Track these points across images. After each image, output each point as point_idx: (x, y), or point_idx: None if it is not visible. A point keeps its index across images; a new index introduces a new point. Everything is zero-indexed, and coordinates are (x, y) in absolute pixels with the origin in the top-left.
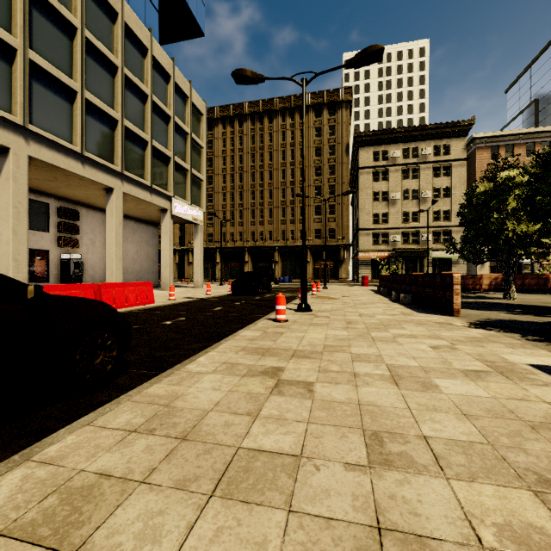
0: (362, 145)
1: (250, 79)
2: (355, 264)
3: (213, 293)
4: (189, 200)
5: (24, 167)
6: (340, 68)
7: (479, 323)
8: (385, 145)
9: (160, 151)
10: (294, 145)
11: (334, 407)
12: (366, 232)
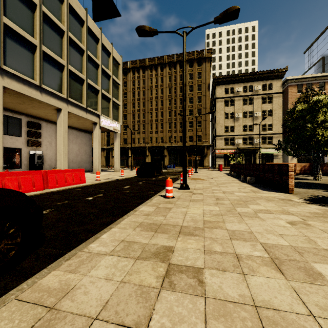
0: (218, 84)
1: (148, 32)
2: (214, 157)
3: (126, 175)
4: (111, 117)
5: (0, 93)
6: (209, 23)
7: (310, 199)
8: (232, 84)
9: (92, 86)
10: (176, 84)
11: (230, 313)
12: (220, 138)
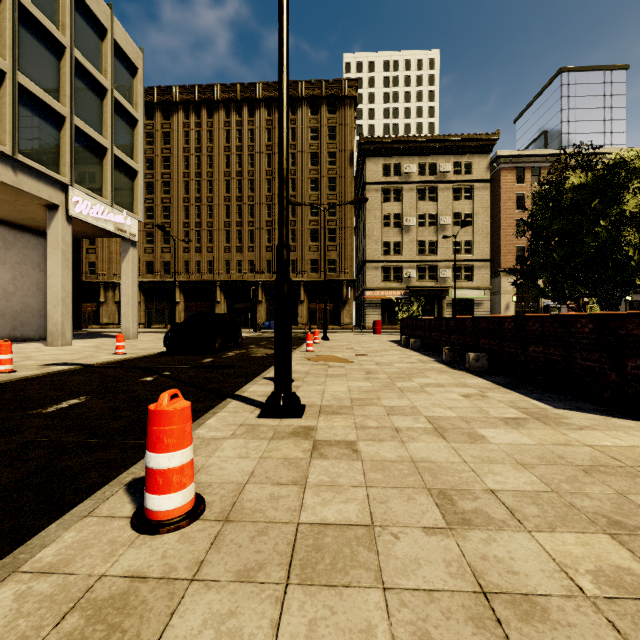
0: (370, 155)
1: None
2: (361, 306)
3: (137, 350)
4: (108, 196)
5: None
6: None
7: None
8: (397, 156)
9: (39, 100)
10: None
11: None
12: (374, 265)
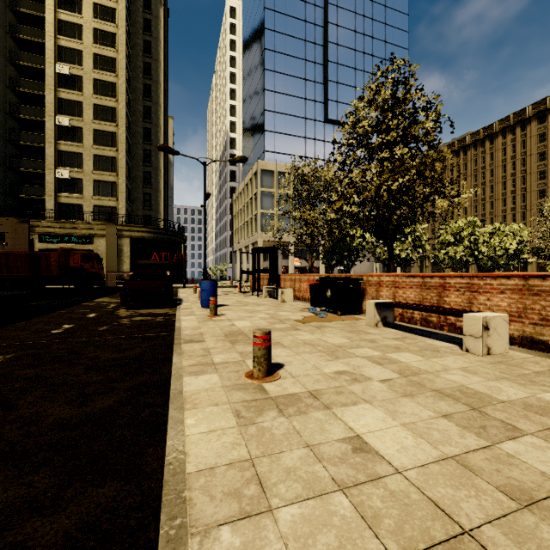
0: None
1: None
2: None
3: None
4: None
5: None
6: None
7: None
8: None
9: None
10: (514, 157)
11: None
12: None
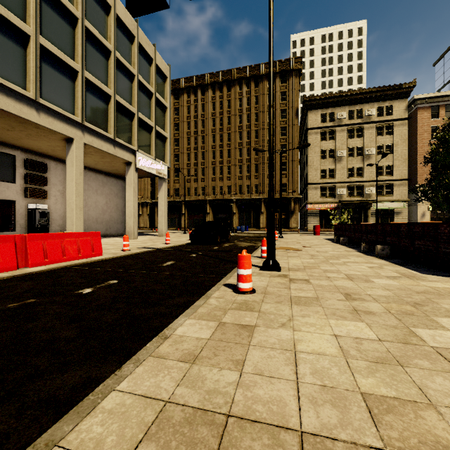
0: (311, 109)
1: None
2: (304, 215)
3: (174, 242)
4: (153, 154)
5: None
6: None
7: None
8: (331, 107)
9: (124, 107)
10: (249, 110)
11: None
12: (314, 186)
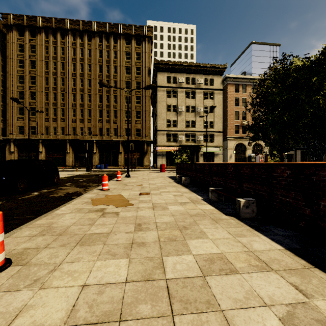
0: (160, 71)
1: None
2: (155, 155)
3: None
4: None
5: None
6: None
7: None
8: (174, 73)
9: None
10: (109, 62)
11: None
12: (162, 133)
